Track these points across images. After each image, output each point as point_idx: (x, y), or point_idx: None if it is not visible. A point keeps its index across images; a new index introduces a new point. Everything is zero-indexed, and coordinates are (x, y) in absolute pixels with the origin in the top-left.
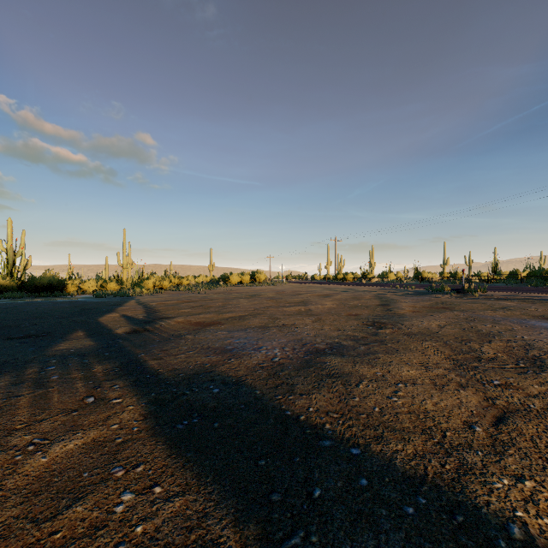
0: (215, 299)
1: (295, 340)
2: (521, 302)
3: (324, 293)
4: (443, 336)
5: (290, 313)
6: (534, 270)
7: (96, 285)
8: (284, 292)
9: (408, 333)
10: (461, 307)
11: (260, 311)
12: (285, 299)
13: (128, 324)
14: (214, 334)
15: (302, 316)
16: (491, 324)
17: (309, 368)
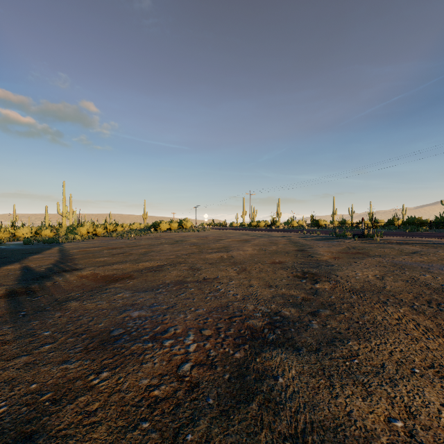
0: (141, 245)
1: (219, 308)
2: (423, 246)
3: (242, 238)
4: (398, 294)
5: (212, 262)
6: (408, 218)
7: (31, 232)
8: (207, 237)
9: (352, 289)
10: (375, 252)
11: (181, 259)
12: (208, 244)
13: (12, 282)
14: (112, 298)
15: (225, 265)
16: (429, 274)
17: (249, 403)
